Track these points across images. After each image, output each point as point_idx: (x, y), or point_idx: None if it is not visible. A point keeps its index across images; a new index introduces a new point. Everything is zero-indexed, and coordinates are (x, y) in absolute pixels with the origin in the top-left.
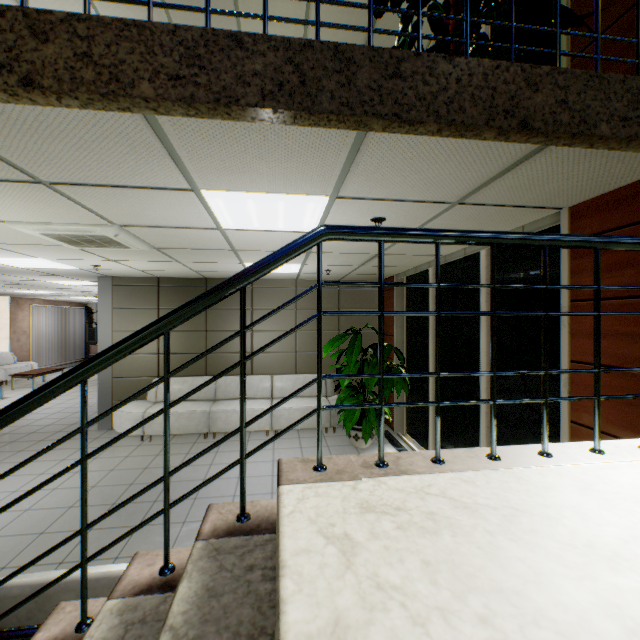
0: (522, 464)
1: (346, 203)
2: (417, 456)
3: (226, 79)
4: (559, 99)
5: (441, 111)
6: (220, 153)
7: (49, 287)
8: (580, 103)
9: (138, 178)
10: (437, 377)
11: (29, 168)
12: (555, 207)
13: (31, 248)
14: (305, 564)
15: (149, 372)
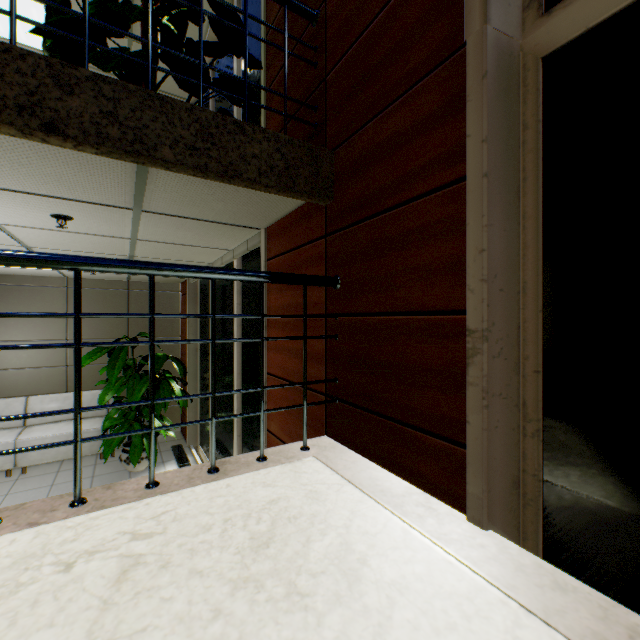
0: (16, 527)
1: None
2: None
3: None
4: (107, 110)
5: None
6: None
7: None
8: (136, 120)
9: None
10: None
11: None
12: (254, 227)
13: None
14: None
15: None
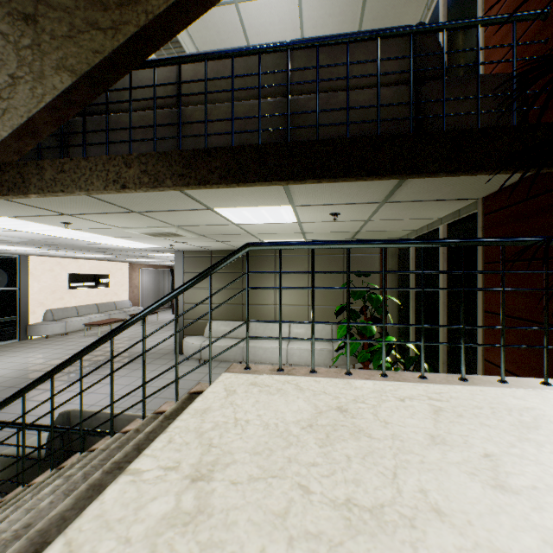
0: None
1: None
2: None
3: None
4: None
5: None
6: None
7: None
8: None
9: None
10: None
11: None
12: None
13: None
14: None
15: None
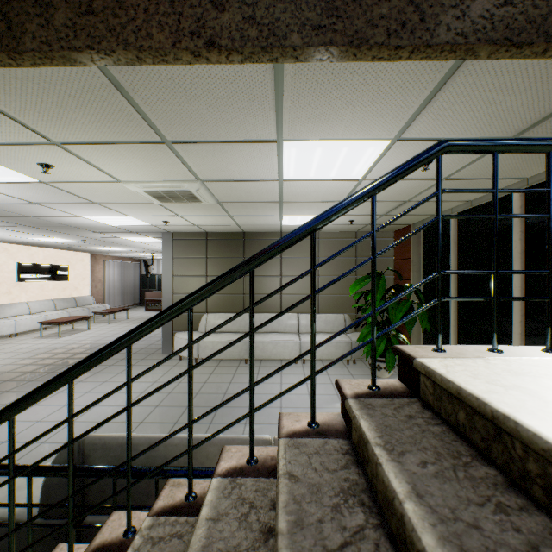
0: None
1: (403, 146)
2: (523, 348)
3: (357, 24)
4: None
5: (550, 31)
6: (317, 101)
7: (122, 244)
8: None
9: (239, 132)
10: (549, 274)
11: (163, 129)
12: None
13: (127, 206)
14: (501, 398)
15: (199, 309)
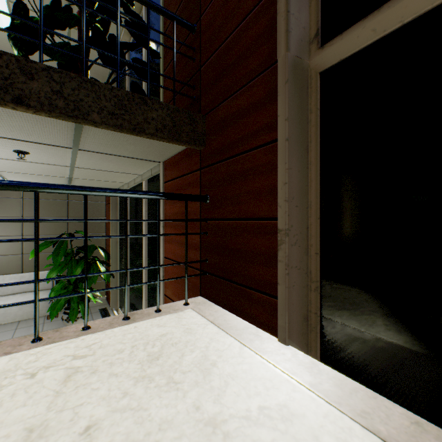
0: None
1: None
2: None
3: None
4: (56, 89)
5: None
6: None
7: None
8: (75, 96)
9: None
10: None
11: None
12: (156, 161)
13: None
14: None
15: None
